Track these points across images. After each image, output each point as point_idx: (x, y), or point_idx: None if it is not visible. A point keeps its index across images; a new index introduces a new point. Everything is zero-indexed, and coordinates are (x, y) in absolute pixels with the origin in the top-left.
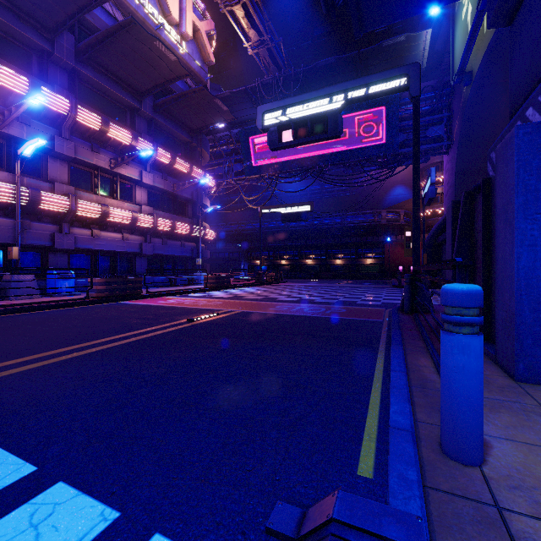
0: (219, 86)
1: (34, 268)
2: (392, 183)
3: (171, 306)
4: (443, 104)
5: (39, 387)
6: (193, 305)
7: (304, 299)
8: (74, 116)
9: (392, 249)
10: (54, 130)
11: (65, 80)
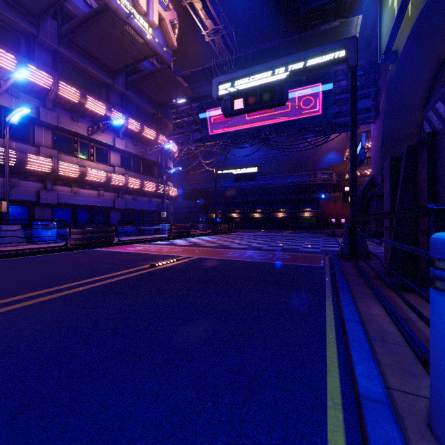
0: (181, 69)
1: (18, 219)
2: (326, 149)
3: (137, 252)
4: (371, 81)
5: None
6: (157, 252)
7: (253, 246)
8: (56, 90)
9: (326, 204)
10: (39, 102)
11: (49, 60)
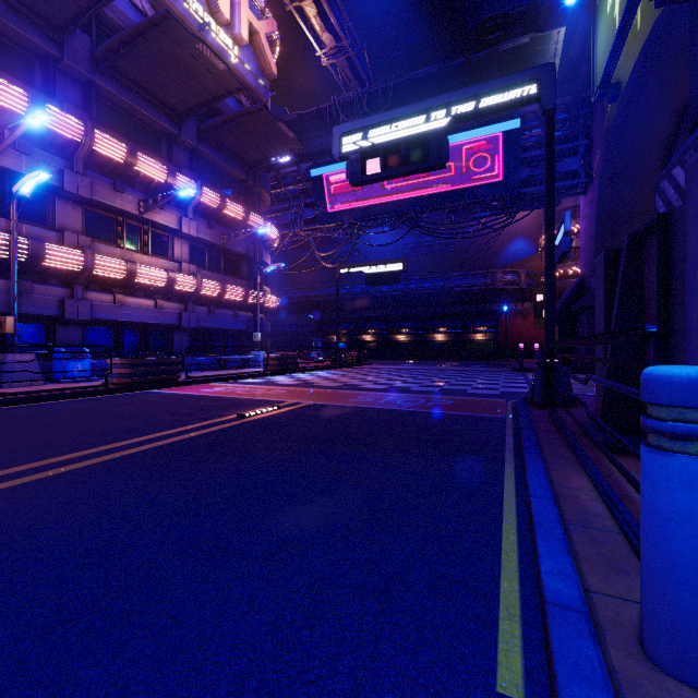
0: (284, 110)
1: (32, 345)
2: (510, 234)
3: (217, 396)
4: (579, 128)
5: (5, 520)
6: (247, 395)
7: (396, 387)
8: (90, 143)
9: (510, 321)
10: (63, 162)
11: (79, 96)
